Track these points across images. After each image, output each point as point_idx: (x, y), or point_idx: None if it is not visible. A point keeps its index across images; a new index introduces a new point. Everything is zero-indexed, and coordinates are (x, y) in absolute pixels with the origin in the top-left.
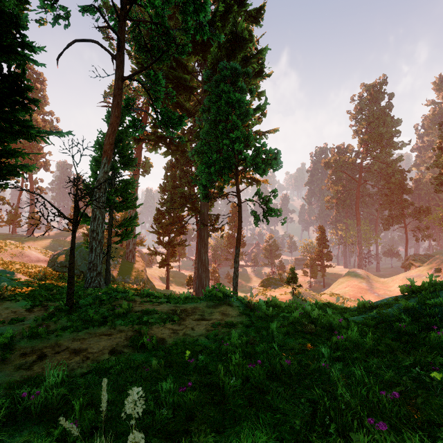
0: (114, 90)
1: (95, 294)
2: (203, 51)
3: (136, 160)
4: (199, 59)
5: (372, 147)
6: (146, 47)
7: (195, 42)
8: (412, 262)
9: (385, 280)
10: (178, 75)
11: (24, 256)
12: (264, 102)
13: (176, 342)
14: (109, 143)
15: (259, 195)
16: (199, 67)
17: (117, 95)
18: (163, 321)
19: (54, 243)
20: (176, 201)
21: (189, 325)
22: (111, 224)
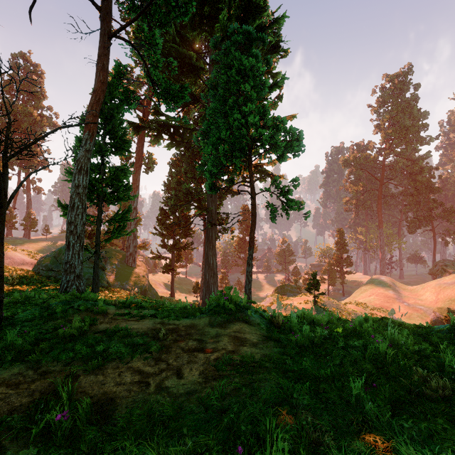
0: (99, 49)
1: (47, 303)
2: (211, 26)
3: (129, 142)
4: (206, 39)
5: (396, 143)
6: (142, 7)
7: (201, 14)
8: (445, 268)
9: (414, 288)
10: (182, 51)
11: (6, 258)
12: (282, 77)
13: (132, 417)
14: (92, 115)
15: (276, 185)
16: (206, 50)
17: (102, 55)
18: (131, 352)
19: (51, 246)
20: (181, 199)
21: (174, 363)
22: (99, 219)
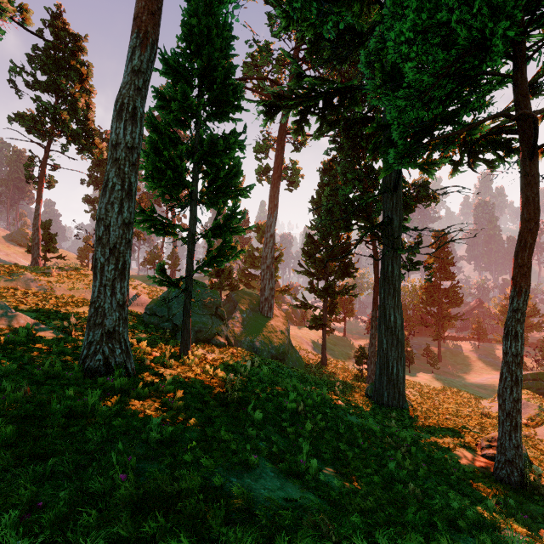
0: None
1: None
2: None
3: (238, 89)
4: None
5: None
6: None
7: None
8: None
9: None
10: None
11: None
12: None
13: None
14: None
15: None
16: None
17: None
18: None
19: None
20: (337, 216)
21: None
22: (191, 232)
